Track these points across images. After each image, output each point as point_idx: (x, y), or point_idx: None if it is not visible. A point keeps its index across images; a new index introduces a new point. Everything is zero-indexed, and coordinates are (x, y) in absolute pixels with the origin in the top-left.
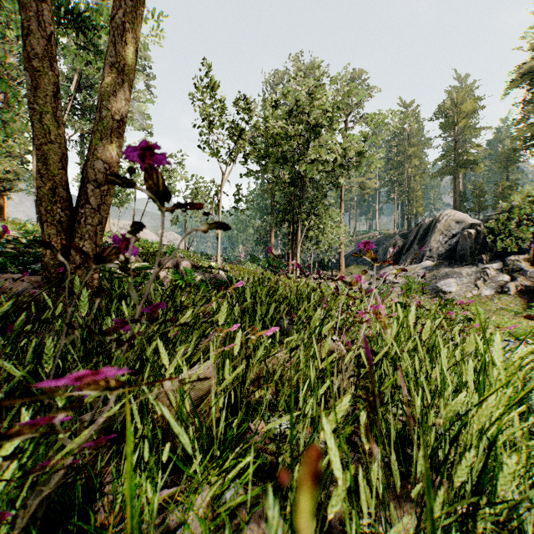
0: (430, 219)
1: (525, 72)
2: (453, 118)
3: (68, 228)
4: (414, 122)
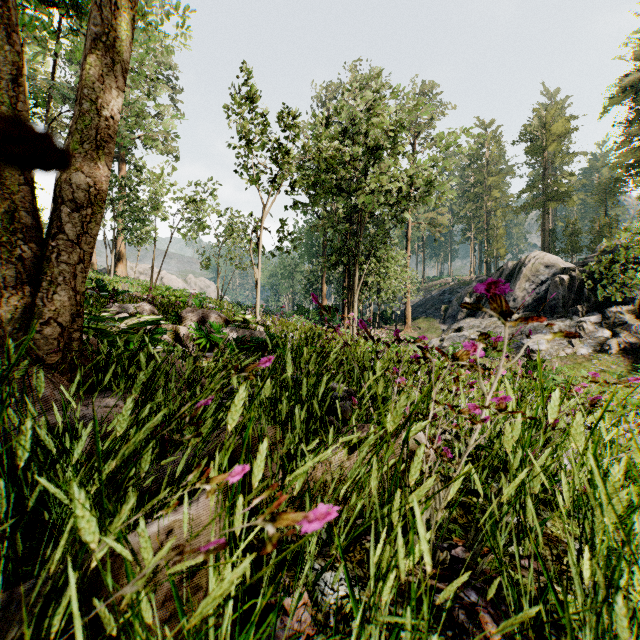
0: (514, 263)
1: (628, 85)
2: (541, 141)
3: (35, 267)
4: (494, 146)
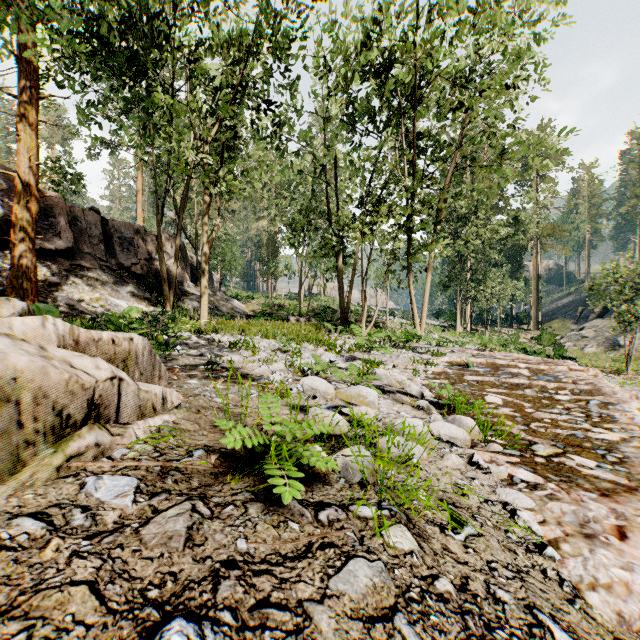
0: None
1: None
2: None
3: (343, 316)
4: None
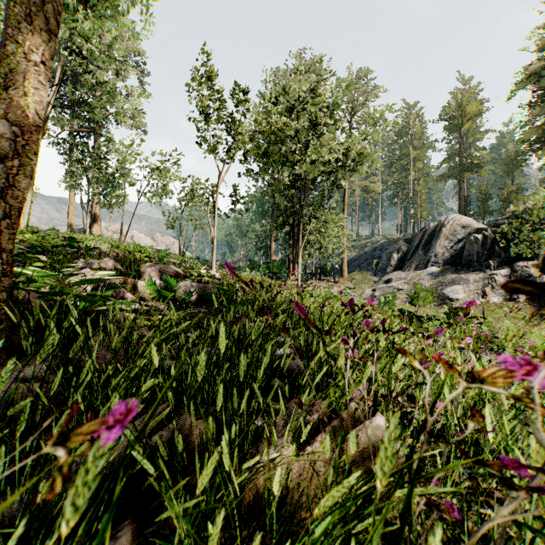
0: (435, 224)
1: (531, 73)
2: (458, 120)
3: None
4: (418, 124)
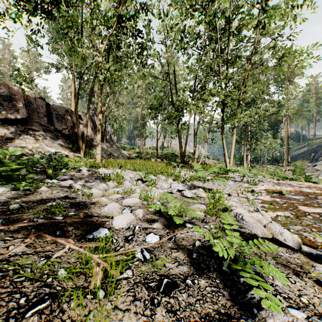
0: None
1: None
2: None
3: (182, 158)
4: None
